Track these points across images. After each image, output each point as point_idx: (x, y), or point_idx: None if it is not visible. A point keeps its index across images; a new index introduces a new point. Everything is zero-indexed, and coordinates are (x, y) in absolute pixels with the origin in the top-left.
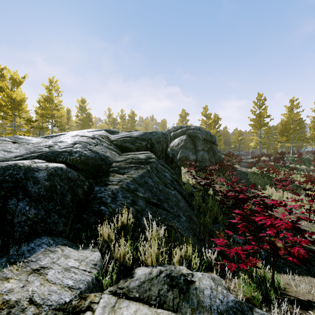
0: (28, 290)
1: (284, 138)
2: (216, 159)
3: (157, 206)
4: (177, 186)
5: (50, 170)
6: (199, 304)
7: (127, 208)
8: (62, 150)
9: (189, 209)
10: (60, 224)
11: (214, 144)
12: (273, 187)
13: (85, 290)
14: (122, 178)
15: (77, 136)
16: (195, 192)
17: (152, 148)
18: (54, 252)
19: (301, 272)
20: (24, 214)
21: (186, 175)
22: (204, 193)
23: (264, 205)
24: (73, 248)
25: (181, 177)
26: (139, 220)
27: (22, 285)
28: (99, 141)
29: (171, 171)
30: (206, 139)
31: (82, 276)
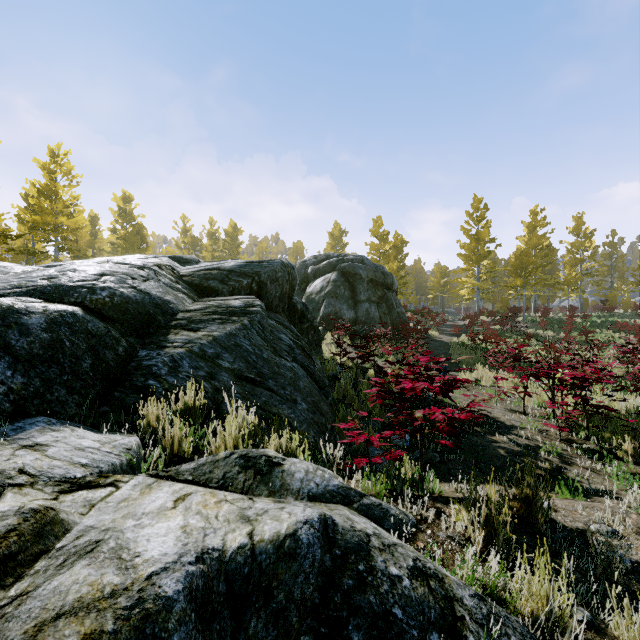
0: (16, 463)
1: (519, 280)
2: (394, 319)
3: (254, 384)
4: (301, 356)
5: (52, 314)
6: (283, 487)
7: (198, 384)
8: (75, 285)
9: (317, 394)
10: (70, 405)
11: (390, 291)
12: (489, 366)
13: (109, 473)
14: (193, 338)
15: (108, 263)
16: (342, 373)
17: (261, 291)
18: (58, 431)
19: (484, 480)
20: (4, 383)
21: (332, 346)
22: (356, 372)
23: (443, 384)
24: (93, 432)
25: (321, 350)
26: (218, 405)
27: (7, 459)
28: (153, 274)
29: (295, 334)
30: (376, 280)
31: (105, 458)
